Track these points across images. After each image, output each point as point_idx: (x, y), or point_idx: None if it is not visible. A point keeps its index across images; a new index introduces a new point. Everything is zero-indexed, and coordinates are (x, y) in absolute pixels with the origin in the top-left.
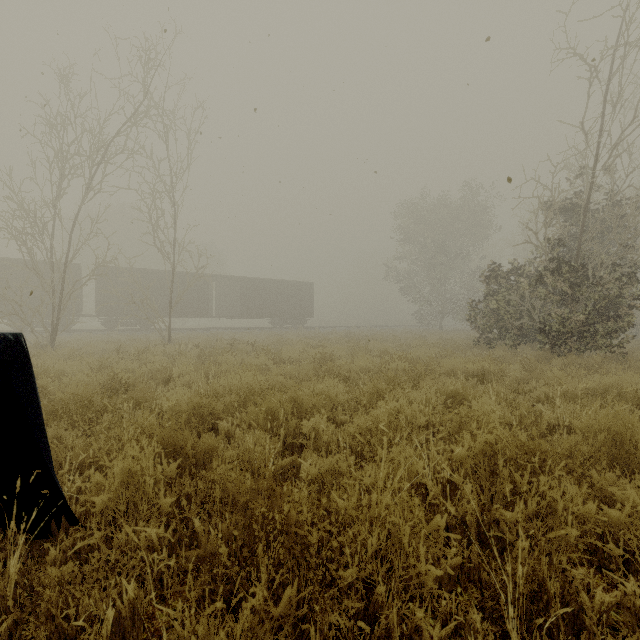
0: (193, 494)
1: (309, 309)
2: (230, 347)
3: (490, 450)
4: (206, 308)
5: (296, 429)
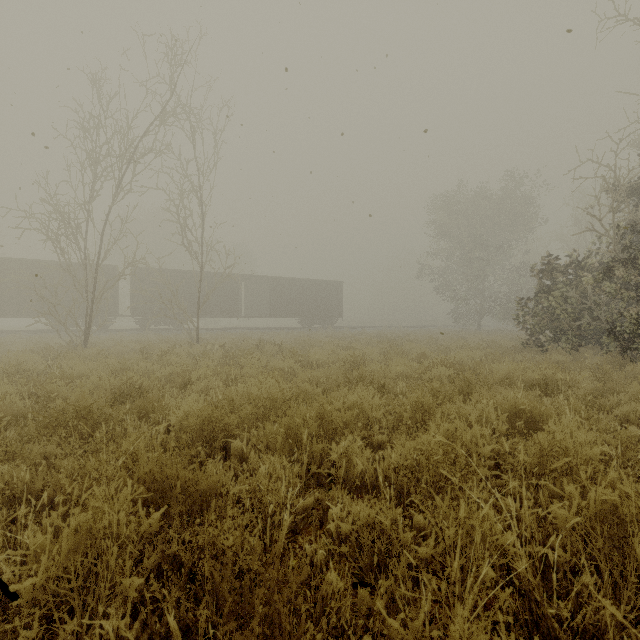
0: (170, 572)
1: (338, 309)
2: (256, 348)
3: (611, 514)
4: (235, 308)
5: (323, 453)
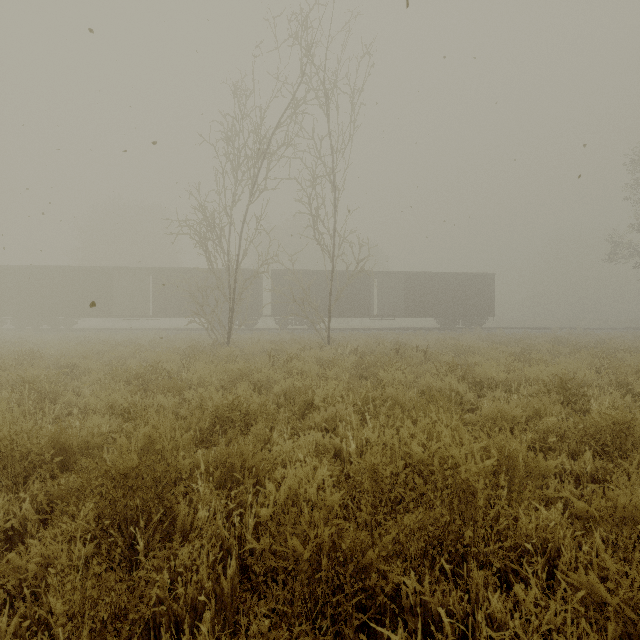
0: None
1: (488, 306)
2: (395, 354)
3: None
4: (367, 307)
5: None
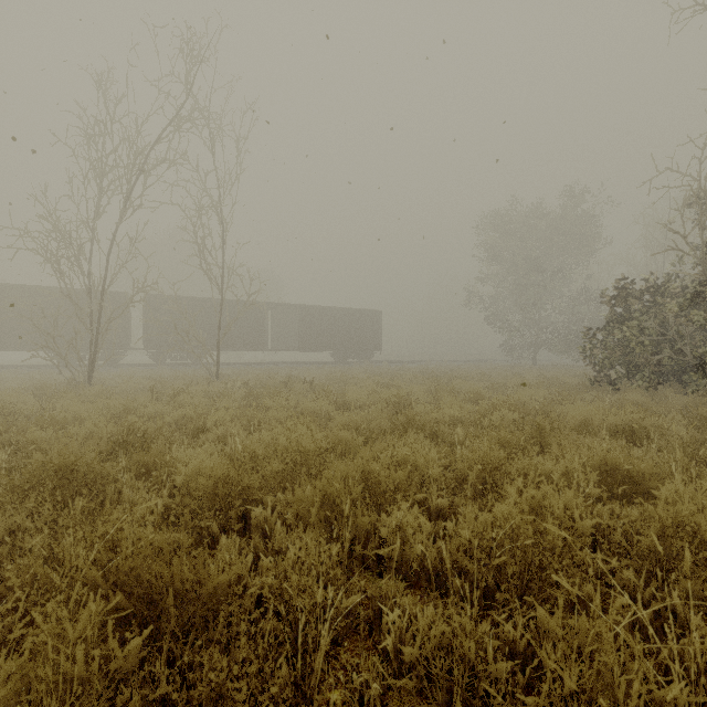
0: None
1: (376, 341)
2: (284, 386)
3: None
4: (261, 340)
5: (369, 525)
